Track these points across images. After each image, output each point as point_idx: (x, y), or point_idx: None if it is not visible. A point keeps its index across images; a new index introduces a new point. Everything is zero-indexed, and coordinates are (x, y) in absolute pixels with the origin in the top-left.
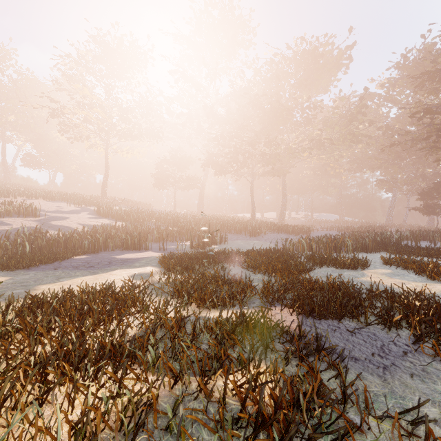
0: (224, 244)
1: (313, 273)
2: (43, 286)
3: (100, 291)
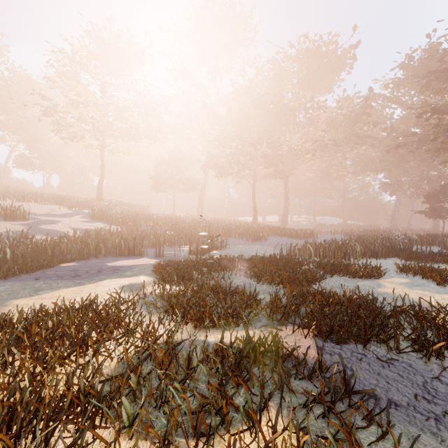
0: (225, 249)
1: (324, 283)
2: (16, 301)
3: (79, 308)
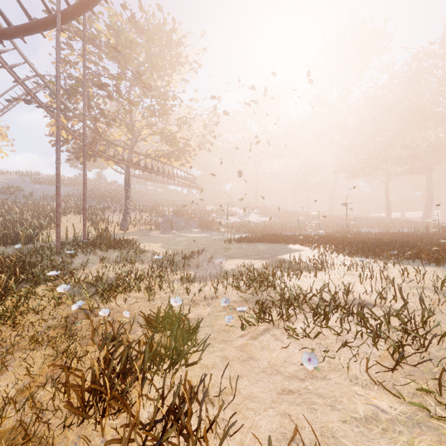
0: None
1: None
2: None
3: None
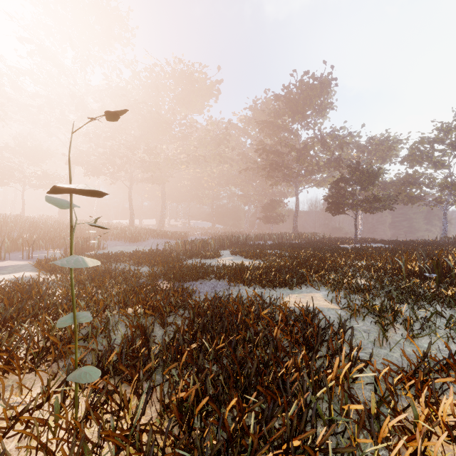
0: (102, 250)
1: (185, 263)
2: None
3: None
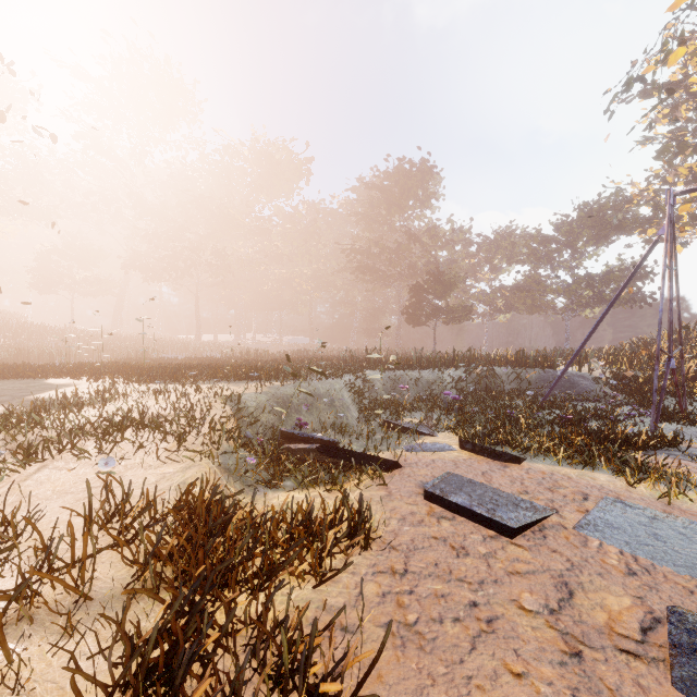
0: None
1: None
2: None
3: None
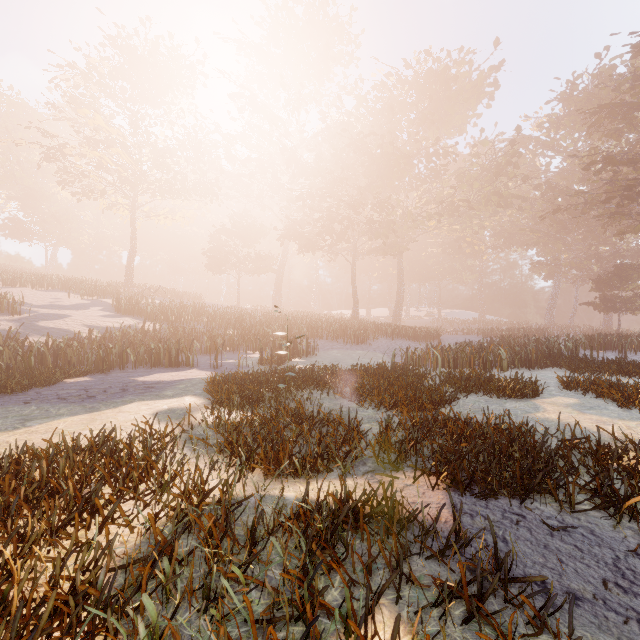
0: (312, 356)
1: (456, 406)
2: None
3: (87, 448)
